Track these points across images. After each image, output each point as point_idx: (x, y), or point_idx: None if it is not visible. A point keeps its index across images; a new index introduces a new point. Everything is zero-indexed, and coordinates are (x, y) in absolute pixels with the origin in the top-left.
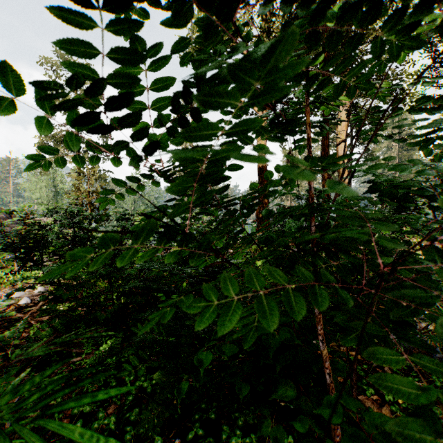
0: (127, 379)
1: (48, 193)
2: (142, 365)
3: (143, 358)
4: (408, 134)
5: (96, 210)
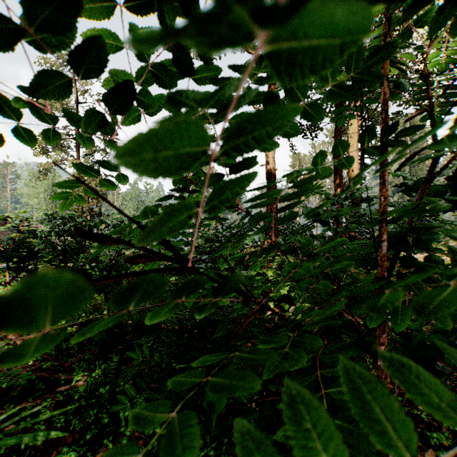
0: (121, 415)
1: (47, 199)
2: (139, 396)
3: (141, 388)
4: None
5: (96, 216)
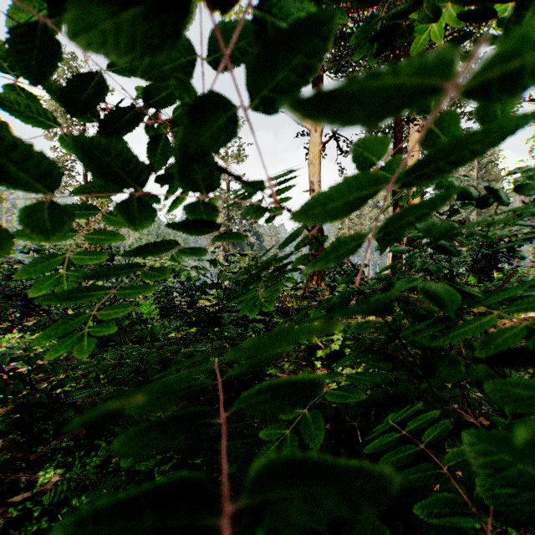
0: None
1: None
2: None
3: None
4: (490, 162)
5: None
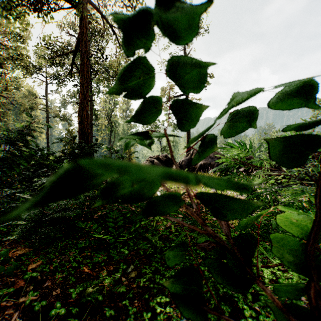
0: None
1: None
2: None
3: None
4: None
5: None
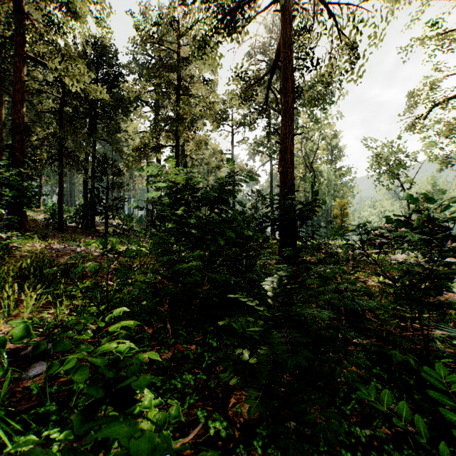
0: None
1: None
2: None
3: None
4: None
5: None
